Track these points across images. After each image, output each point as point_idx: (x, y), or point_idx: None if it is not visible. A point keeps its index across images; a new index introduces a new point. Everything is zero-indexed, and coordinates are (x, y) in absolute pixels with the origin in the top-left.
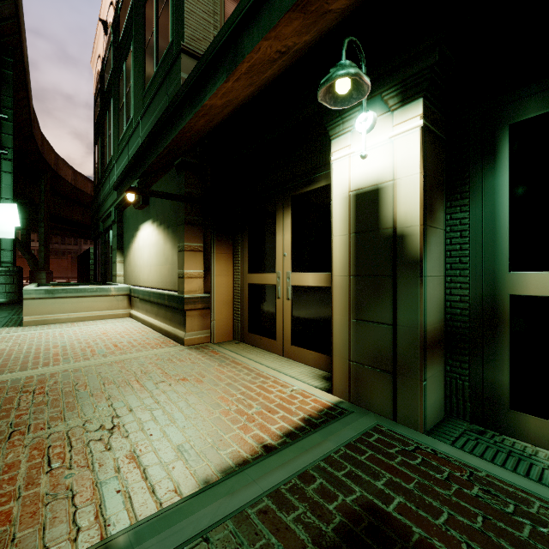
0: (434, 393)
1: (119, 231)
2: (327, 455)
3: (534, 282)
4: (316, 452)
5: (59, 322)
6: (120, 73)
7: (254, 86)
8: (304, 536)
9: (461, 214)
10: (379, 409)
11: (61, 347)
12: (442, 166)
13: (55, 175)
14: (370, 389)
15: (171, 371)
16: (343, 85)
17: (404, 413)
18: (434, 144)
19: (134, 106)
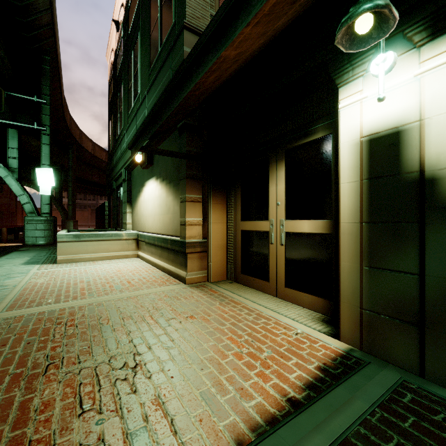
0: None
1: (128, 187)
2: (362, 417)
3: None
4: (349, 413)
5: (84, 261)
6: (129, 59)
7: (264, 37)
8: None
9: None
10: (400, 362)
11: (86, 283)
12: None
13: (79, 147)
14: (387, 340)
15: (178, 308)
16: (366, 22)
17: (435, 371)
18: None
19: (141, 84)
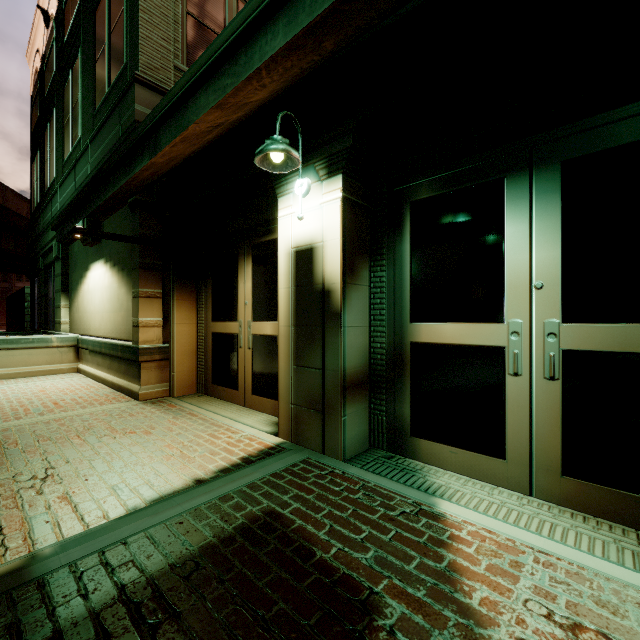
0: (356, 427)
1: (64, 269)
2: (251, 482)
3: (425, 332)
4: (243, 481)
5: None
6: (65, 80)
7: (198, 144)
8: (208, 533)
9: (381, 273)
10: (313, 445)
11: None
12: (366, 231)
13: None
14: (306, 429)
15: (118, 425)
16: (276, 156)
17: (330, 446)
18: (356, 212)
19: (82, 125)
